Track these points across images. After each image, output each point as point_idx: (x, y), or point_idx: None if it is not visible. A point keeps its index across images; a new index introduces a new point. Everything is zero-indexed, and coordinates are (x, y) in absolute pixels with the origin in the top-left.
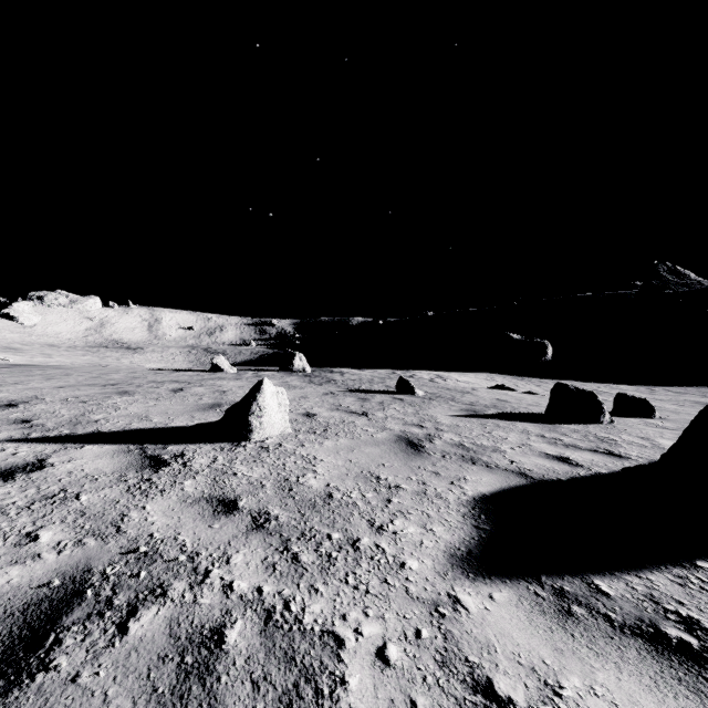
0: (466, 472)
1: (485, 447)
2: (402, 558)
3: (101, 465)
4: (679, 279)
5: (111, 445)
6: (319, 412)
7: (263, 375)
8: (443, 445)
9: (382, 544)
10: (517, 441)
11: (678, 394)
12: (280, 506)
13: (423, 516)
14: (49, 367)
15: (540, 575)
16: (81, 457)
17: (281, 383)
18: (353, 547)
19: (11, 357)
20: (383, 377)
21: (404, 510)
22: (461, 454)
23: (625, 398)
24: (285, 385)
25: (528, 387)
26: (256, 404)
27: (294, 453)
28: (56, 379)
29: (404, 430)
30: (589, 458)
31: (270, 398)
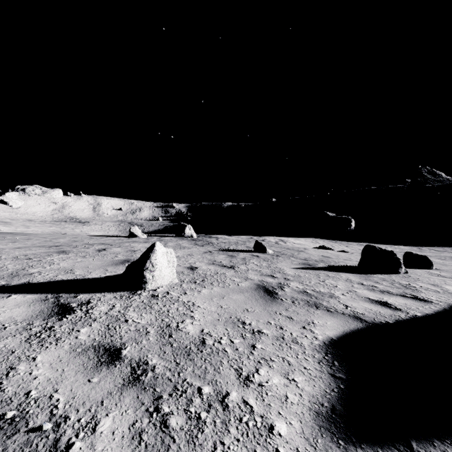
0: (313, 317)
1: (323, 293)
2: (269, 418)
3: (16, 313)
4: (435, 177)
5: (33, 294)
6: (199, 265)
7: (164, 239)
8: (291, 292)
9: (249, 400)
10: (345, 288)
11: (439, 252)
12: (158, 354)
13: (284, 363)
14: (19, 234)
15: (409, 441)
16: (3, 306)
17: (175, 245)
18: (222, 404)
19: (2, 228)
20: (244, 241)
21: (267, 357)
22: (306, 299)
23: (411, 255)
24: (178, 246)
25: (340, 247)
26: (149, 261)
27: (178, 300)
28: (18, 242)
29: (261, 280)
30: (402, 302)
31: (161, 257)
